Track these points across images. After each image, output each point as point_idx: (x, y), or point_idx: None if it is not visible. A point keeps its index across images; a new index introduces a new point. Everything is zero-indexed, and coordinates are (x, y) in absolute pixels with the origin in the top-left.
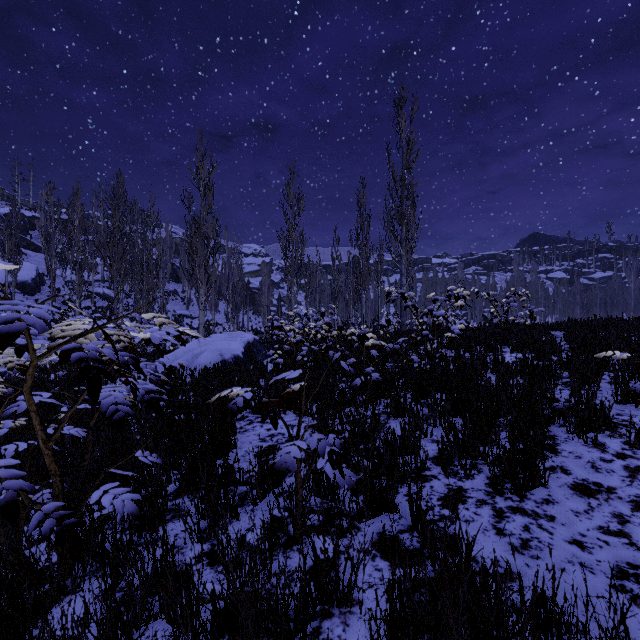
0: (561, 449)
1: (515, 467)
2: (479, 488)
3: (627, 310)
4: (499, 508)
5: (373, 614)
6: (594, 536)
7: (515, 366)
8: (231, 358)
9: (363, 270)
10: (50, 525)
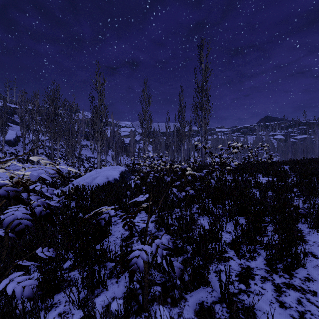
0: (307, 239)
1: (286, 256)
2: (261, 267)
3: (314, 154)
4: (277, 284)
5: None
6: None
7: (269, 186)
8: (112, 180)
9: (182, 134)
10: None
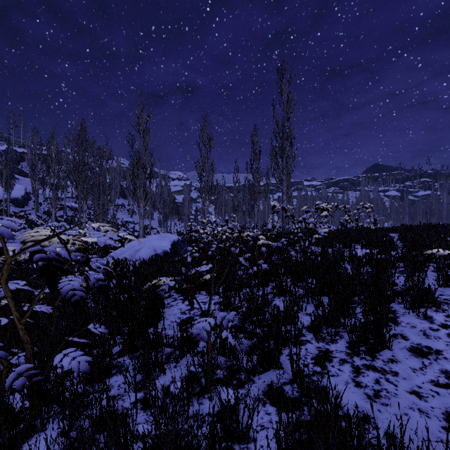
0: (400, 321)
1: (368, 335)
2: (341, 350)
3: (441, 218)
4: (356, 366)
5: (264, 449)
6: (428, 388)
7: (365, 259)
8: (162, 252)
9: (255, 190)
10: (22, 382)
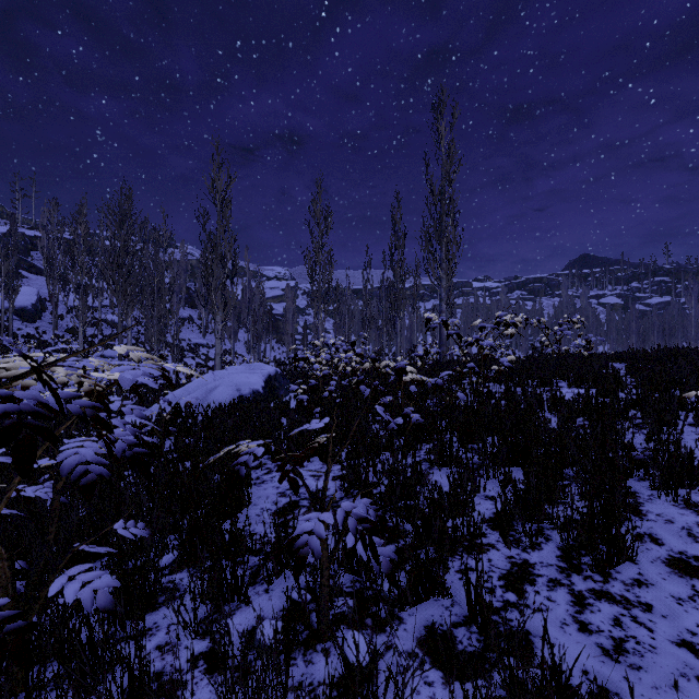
0: (646, 510)
1: (597, 538)
2: (549, 562)
3: (687, 339)
4: (578, 592)
5: None
6: None
7: (578, 405)
8: (249, 393)
9: (398, 294)
10: None
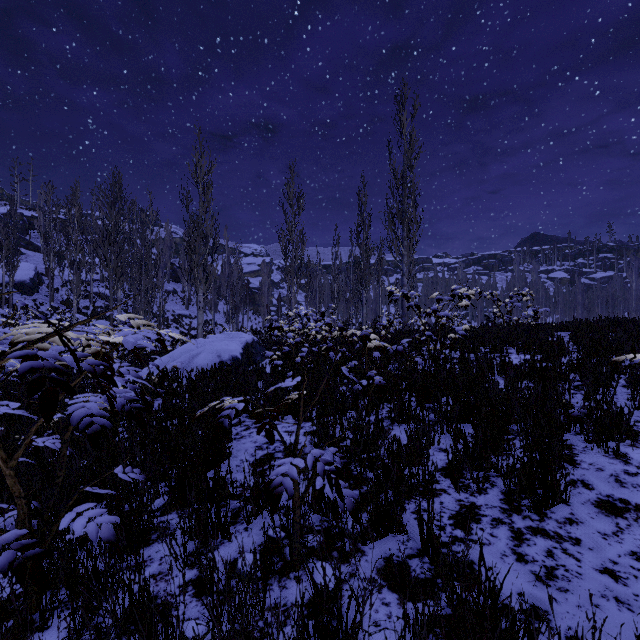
0: (580, 460)
1: (534, 483)
2: (494, 504)
3: (628, 310)
4: (517, 529)
5: None
6: (627, 563)
7: (524, 369)
8: (229, 359)
9: (364, 270)
10: (8, 558)
